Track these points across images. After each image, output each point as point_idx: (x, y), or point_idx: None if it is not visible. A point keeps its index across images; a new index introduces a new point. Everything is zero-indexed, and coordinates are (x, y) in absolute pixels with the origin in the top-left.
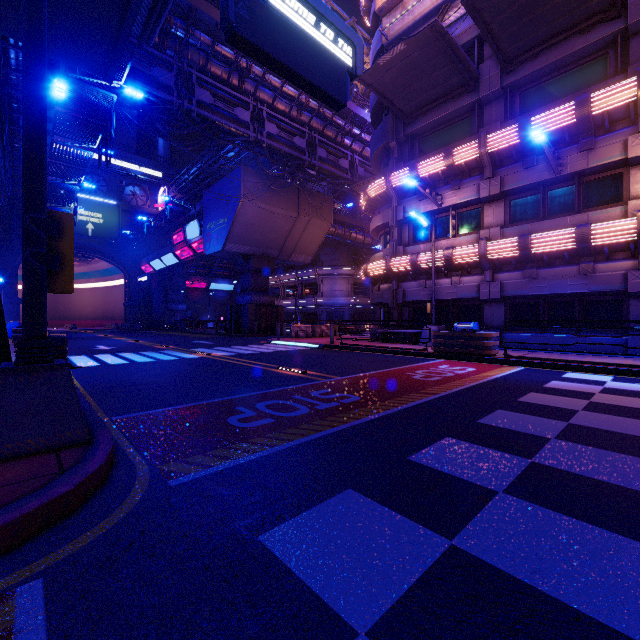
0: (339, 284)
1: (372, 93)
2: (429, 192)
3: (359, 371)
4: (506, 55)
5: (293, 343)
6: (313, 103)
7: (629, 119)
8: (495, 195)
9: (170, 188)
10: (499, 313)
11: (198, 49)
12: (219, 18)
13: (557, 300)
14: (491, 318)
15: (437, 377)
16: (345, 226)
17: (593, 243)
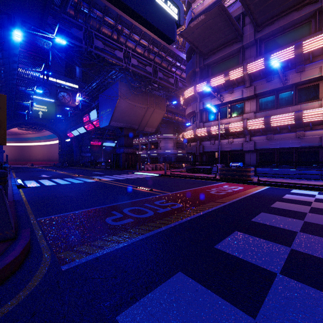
0: (169, 143)
1: (186, 43)
2: (216, 94)
3: (181, 189)
4: (257, 22)
5: (145, 173)
6: (156, 49)
7: (322, 55)
8: (251, 96)
9: (82, 93)
10: (253, 158)
11: (95, 19)
12: (106, 3)
13: (284, 151)
14: (249, 160)
15: (223, 192)
16: (172, 113)
17: (304, 121)
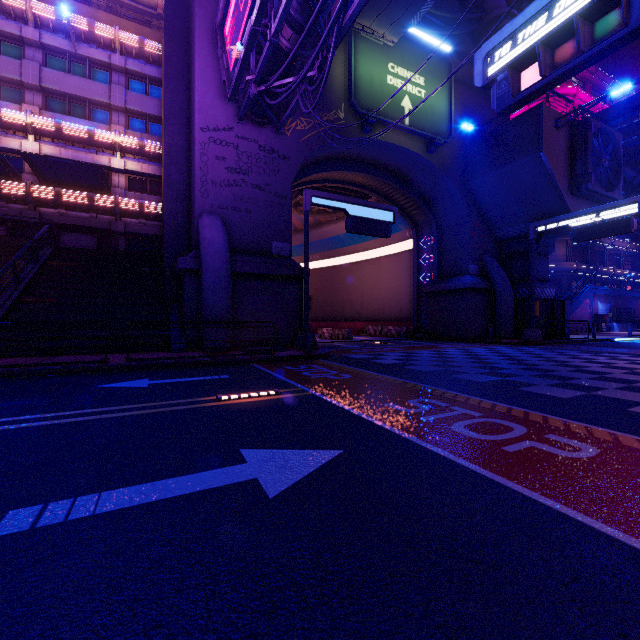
0: None
1: None
2: None
3: None
4: None
5: None
6: None
7: None
8: None
9: None
10: None
11: None
12: None
13: None
14: None
15: None
16: None
17: None
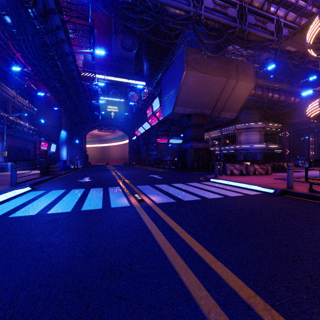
0: (253, 135)
1: None
2: None
3: None
4: None
5: (234, 183)
6: None
7: None
8: None
9: (149, 90)
10: None
11: None
12: None
13: None
14: None
15: None
16: (263, 88)
17: None
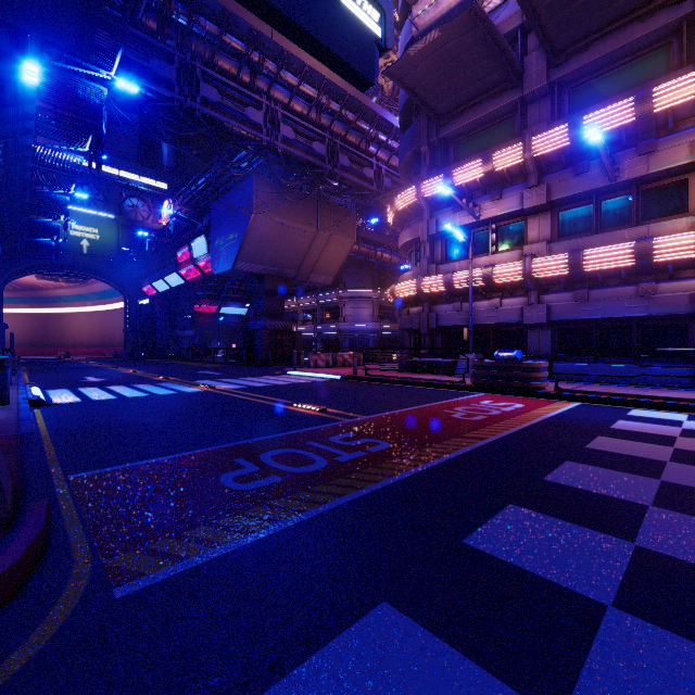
0: (363, 308)
1: (401, 92)
2: (466, 202)
3: (388, 408)
4: (554, 46)
5: (311, 374)
6: (334, 104)
7: None
8: (541, 206)
9: (176, 201)
10: (545, 340)
11: (203, 39)
12: (227, 4)
13: (612, 325)
14: (536, 345)
15: (481, 416)
16: (370, 243)
17: (655, 259)
